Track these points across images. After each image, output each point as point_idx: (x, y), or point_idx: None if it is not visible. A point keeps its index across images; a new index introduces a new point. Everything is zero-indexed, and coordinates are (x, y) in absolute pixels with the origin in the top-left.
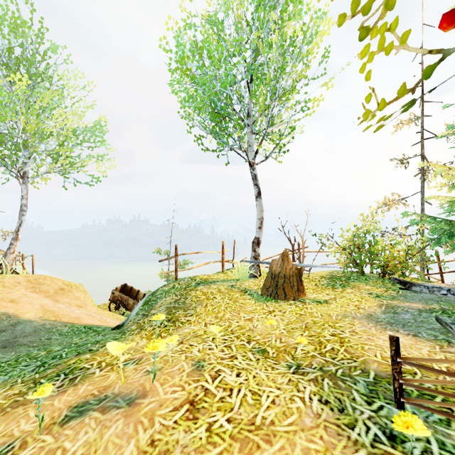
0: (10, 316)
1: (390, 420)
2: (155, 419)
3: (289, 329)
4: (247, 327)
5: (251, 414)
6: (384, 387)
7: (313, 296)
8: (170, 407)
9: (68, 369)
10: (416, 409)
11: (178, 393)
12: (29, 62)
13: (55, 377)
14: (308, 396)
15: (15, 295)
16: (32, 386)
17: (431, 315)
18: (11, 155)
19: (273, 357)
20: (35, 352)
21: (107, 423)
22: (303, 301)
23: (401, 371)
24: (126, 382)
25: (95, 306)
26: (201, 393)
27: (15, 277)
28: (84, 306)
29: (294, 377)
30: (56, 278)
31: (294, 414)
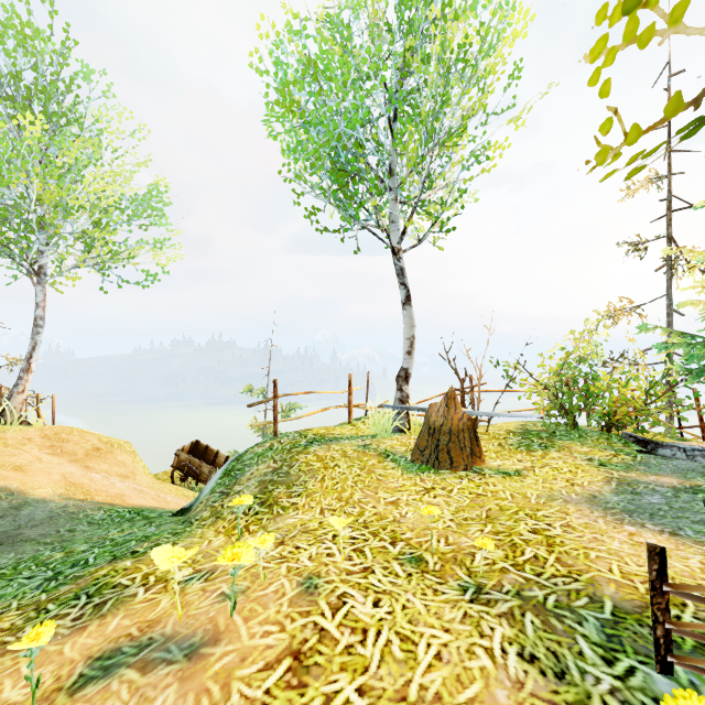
0: (12, 492)
1: (651, 697)
2: (232, 686)
3: (460, 520)
4: (389, 516)
5: (400, 680)
6: (633, 631)
7: (496, 463)
8: (260, 662)
9: (94, 586)
10: (694, 674)
11: (273, 636)
12: (46, 94)
13: (71, 601)
14: (500, 646)
15: (23, 459)
16: (32, 616)
17: (696, 497)
18: (19, 239)
19: (435, 572)
20: (46, 554)
21: (149, 692)
22: (481, 471)
23: (668, 608)
24: (187, 615)
25: (150, 476)
26: (313, 637)
27: (25, 430)
28: (131, 475)
29: (473, 610)
30: (88, 432)
31: (477, 682)
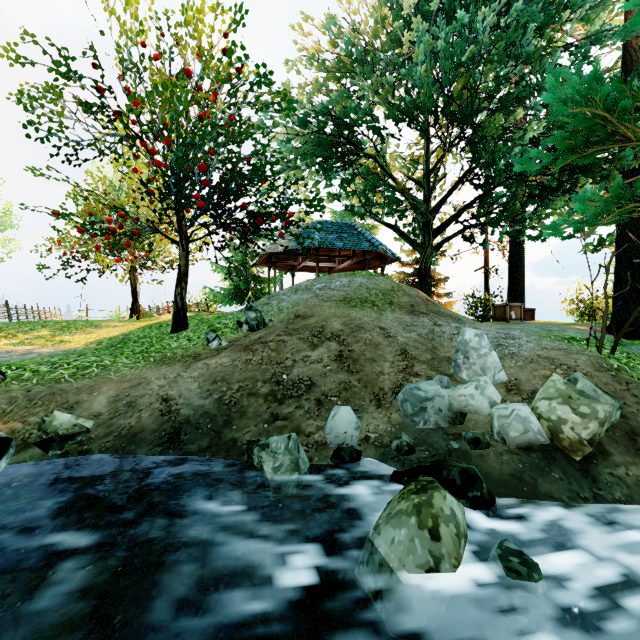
0: None
1: None
2: None
3: None
4: None
5: None
6: None
7: None
8: None
9: None
10: None
11: None
12: None
13: None
14: None
15: None
16: None
17: None
18: None
19: None
20: None
21: None
22: None
23: None
24: None
25: None
26: None
27: None
28: None
29: None
30: None
31: None
